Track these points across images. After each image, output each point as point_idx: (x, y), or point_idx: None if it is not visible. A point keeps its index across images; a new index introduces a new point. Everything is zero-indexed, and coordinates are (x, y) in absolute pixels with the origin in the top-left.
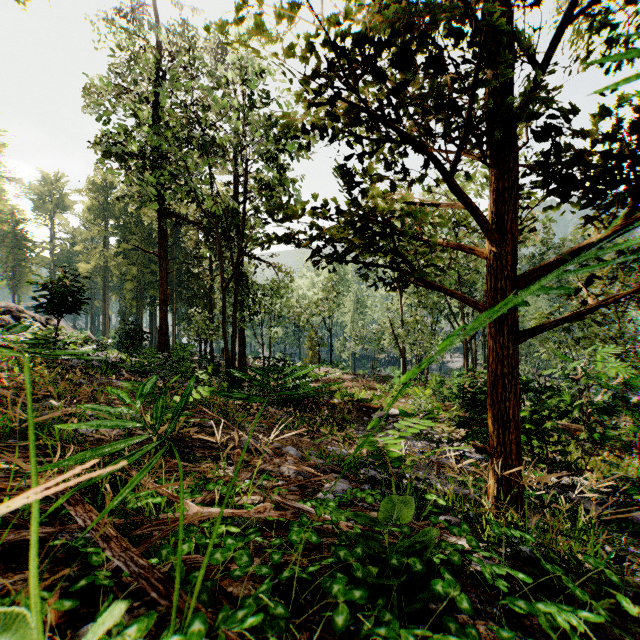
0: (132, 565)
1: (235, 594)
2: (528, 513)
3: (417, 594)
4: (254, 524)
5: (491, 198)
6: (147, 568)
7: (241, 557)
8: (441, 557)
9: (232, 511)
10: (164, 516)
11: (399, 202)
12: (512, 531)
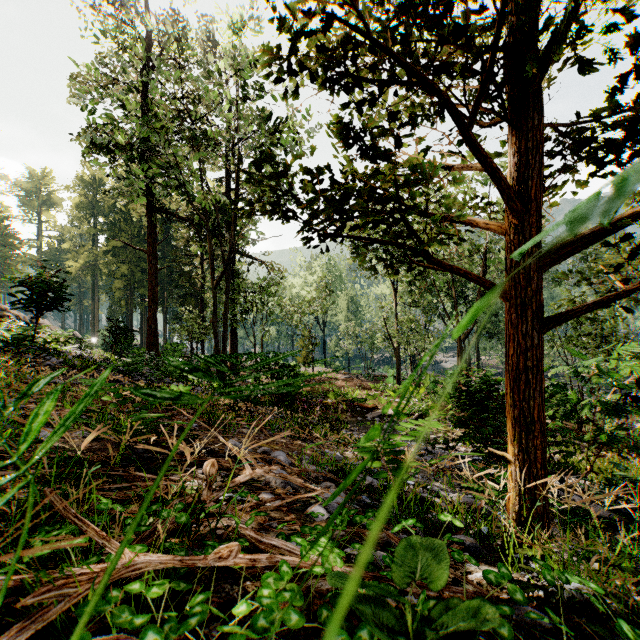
0: None
1: None
2: None
3: None
4: None
5: (511, 162)
6: None
7: None
8: None
9: (181, 558)
10: (77, 570)
11: (404, 166)
12: (567, 575)
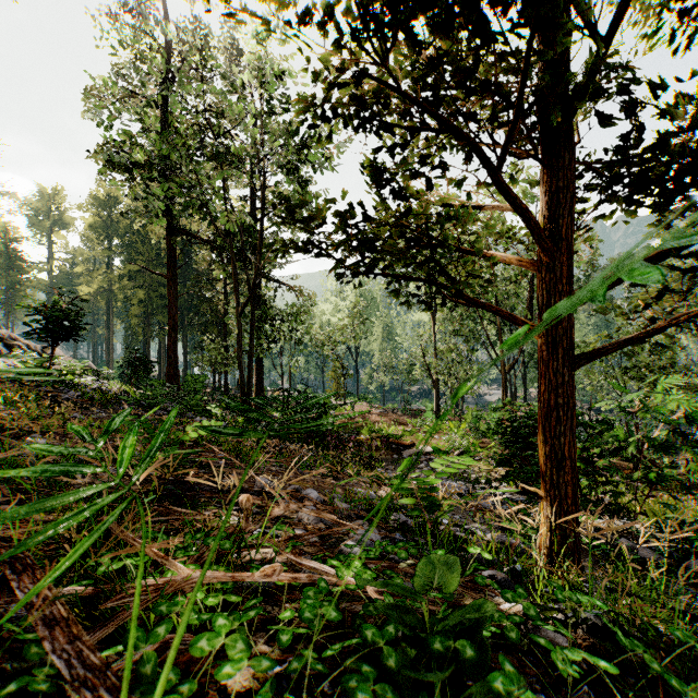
0: (77, 664)
1: (231, 687)
2: None
3: (465, 682)
4: (262, 587)
5: (543, 200)
6: (98, 668)
7: (235, 644)
8: (493, 630)
9: (232, 575)
10: (144, 582)
11: (436, 205)
12: (578, 595)
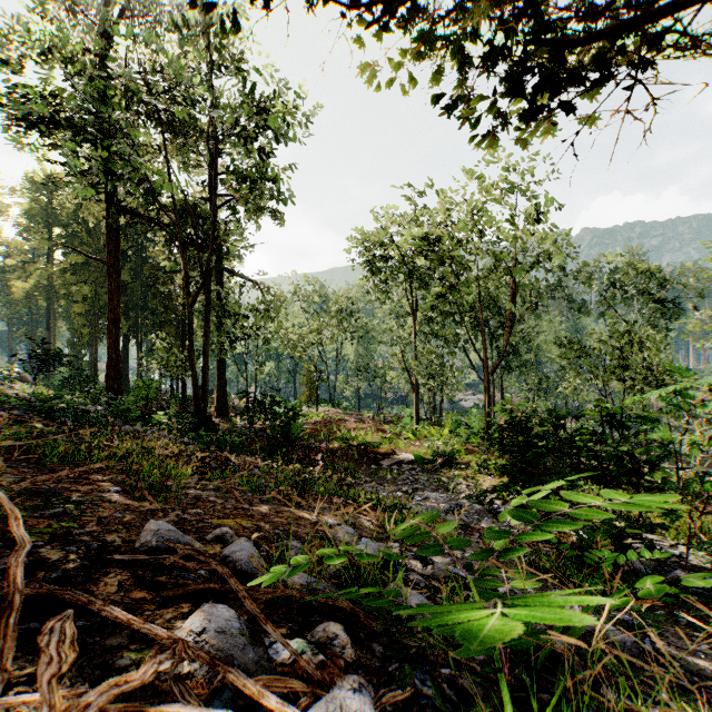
0: None
1: None
2: (665, 630)
3: None
4: None
5: None
6: None
7: None
8: None
9: None
10: None
11: None
12: None
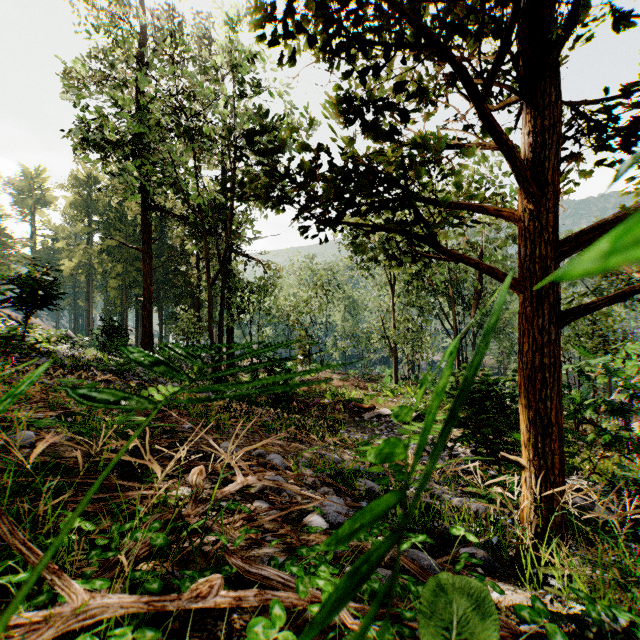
0: None
1: None
2: None
3: None
4: None
5: (525, 143)
6: None
7: None
8: None
9: (148, 599)
10: (13, 619)
11: (409, 146)
12: (613, 609)
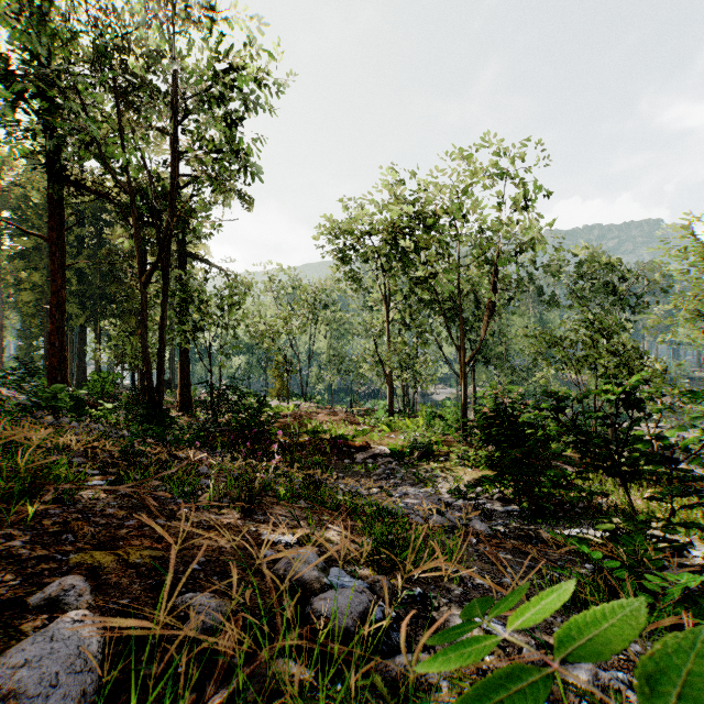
0: None
1: None
2: None
3: None
4: None
5: None
6: None
7: None
8: None
9: None
10: None
11: None
12: None
